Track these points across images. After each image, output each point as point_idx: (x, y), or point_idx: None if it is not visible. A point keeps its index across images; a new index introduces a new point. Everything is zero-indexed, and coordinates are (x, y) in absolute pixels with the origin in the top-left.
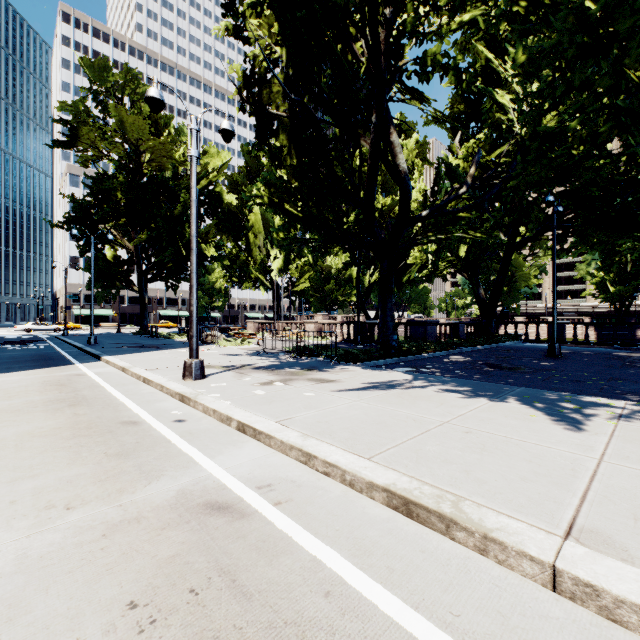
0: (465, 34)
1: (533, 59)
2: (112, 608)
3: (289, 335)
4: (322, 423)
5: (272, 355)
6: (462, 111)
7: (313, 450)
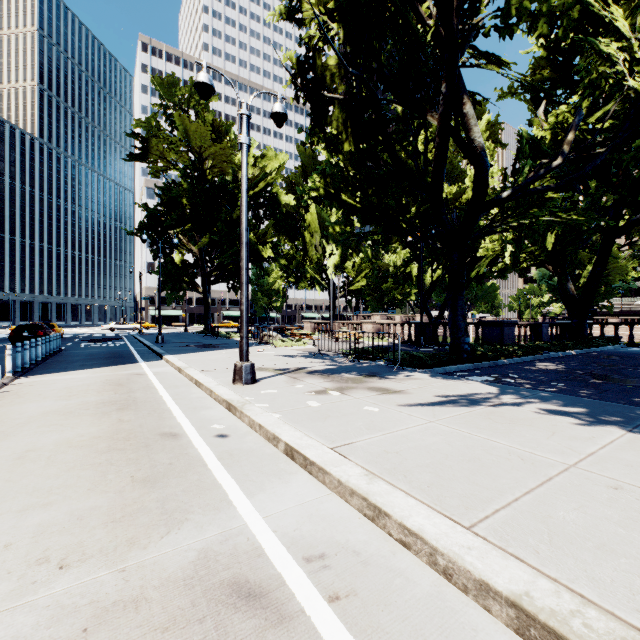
0: None
1: None
2: None
3: (346, 336)
4: (391, 454)
5: (328, 357)
6: (546, 77)
7: (383, 503)
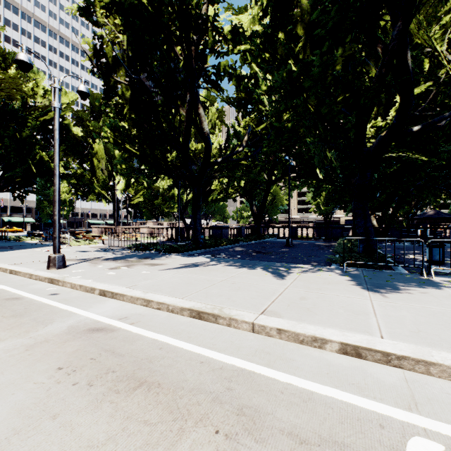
0: (242, 58)
1: (270, 89)
2: (48, 371)
3: (129, 236)
4: (155, 286)
5: (116, 250)
6: (243, 97)
7: (151, 298)
